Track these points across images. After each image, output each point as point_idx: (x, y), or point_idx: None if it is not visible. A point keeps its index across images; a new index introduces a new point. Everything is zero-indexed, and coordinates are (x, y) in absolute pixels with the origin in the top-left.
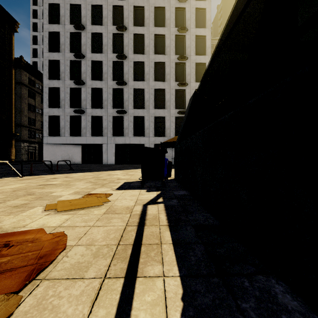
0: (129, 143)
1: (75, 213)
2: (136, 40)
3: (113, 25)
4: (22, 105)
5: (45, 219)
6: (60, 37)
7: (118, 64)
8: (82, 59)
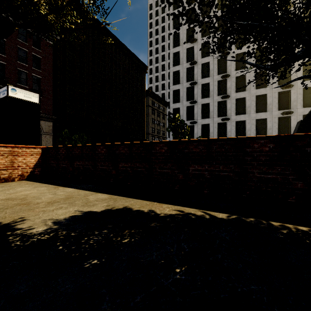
0: None
1: None
2: (238, 58)
3: (217, 53)
4: (149, 120)
5: None
6: (180, 73)
7: (221, 82)
8: (194, 85)
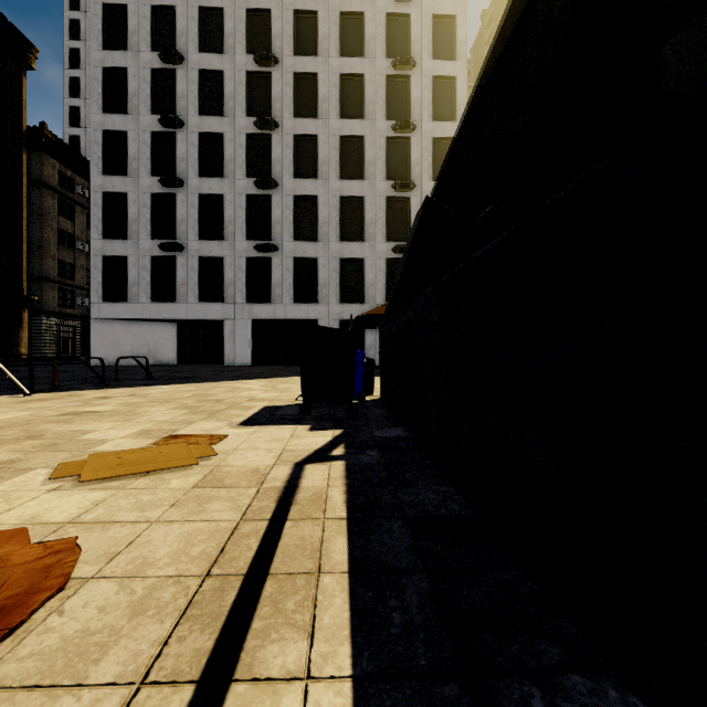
0: (285, 318)
1: (122, 487)
2: (300, 87)
3: (247, 53)
4: (45, 232)
5: (44, 503)
6: (128, 80)
7: (258, 140)
8: (177, 129)
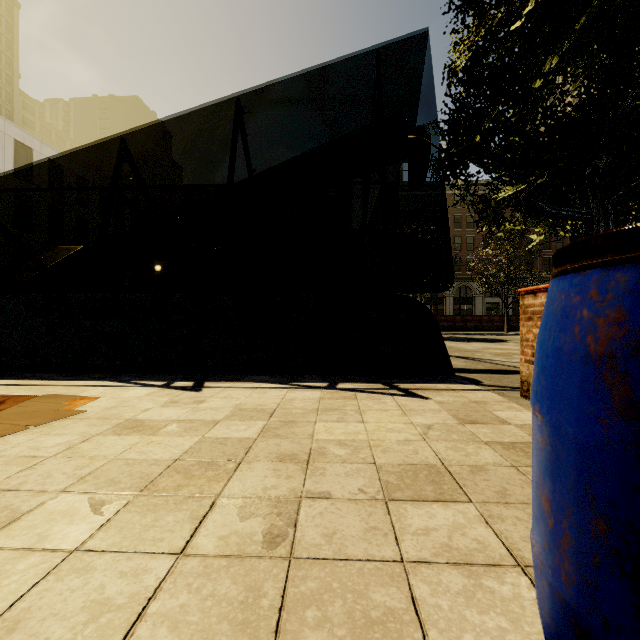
0: None
1: None
2: None
3: None
4: None
5: None
6: None
7: None
8: None
